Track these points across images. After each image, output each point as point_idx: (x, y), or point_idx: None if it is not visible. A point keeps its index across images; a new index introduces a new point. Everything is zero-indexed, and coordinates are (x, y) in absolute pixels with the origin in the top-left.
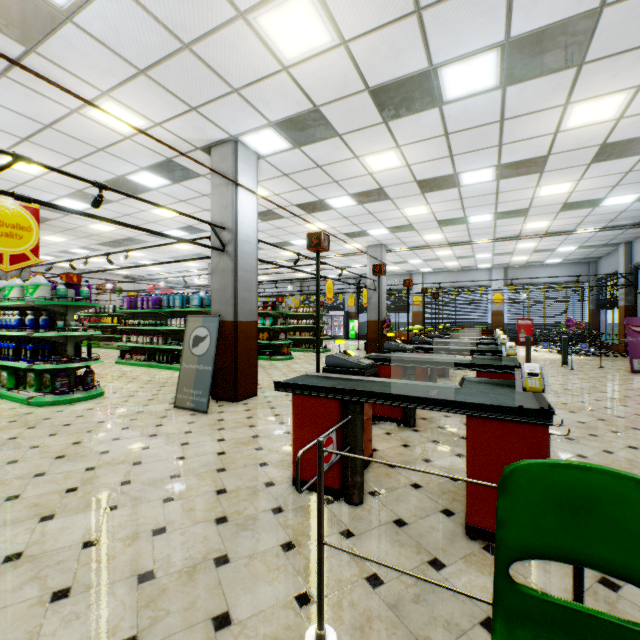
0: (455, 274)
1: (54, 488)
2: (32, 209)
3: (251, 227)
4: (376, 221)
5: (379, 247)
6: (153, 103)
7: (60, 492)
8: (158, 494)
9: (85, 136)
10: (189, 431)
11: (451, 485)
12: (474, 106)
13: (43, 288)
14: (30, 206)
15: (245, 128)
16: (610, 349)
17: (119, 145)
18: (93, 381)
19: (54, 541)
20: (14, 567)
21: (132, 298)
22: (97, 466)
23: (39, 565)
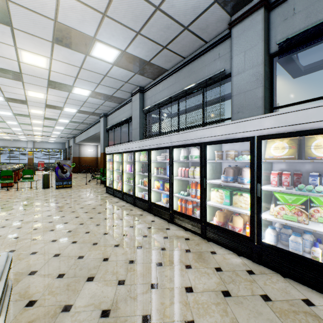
0: (10, 141)
1: None
2: None
3: None
4: None
5: None
6: None
7: None
8: None
9: None
10: None
11: None
12: (8, 115)
13: None
14: None
15: None
16: None
17: None
18: None
19: None
20: None
21: None
22: None
23: None
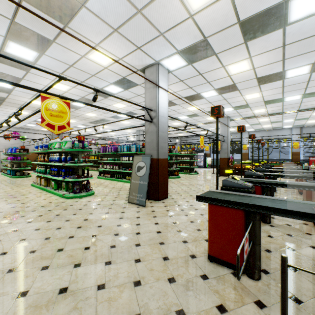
0: (268, 132)
1: (78, 246)
2: (67, 103)
3: (165, 109)
4: (227, 103)
5: (226, 118)
6: (119, 47)
7: (81, 249)
8: (131, 256)
9: (87, 69)
10: (138, 217)
11: None
12: (308, 24)
13: (69, 143)
14: (66, 101)
15: (164, 56)
16: None
17: (101, 72)
18: (89, 187)
19: (82, 282)
20: (64, 298)
21: (104, 147)
22: (97, 234)
23: (76, 298)
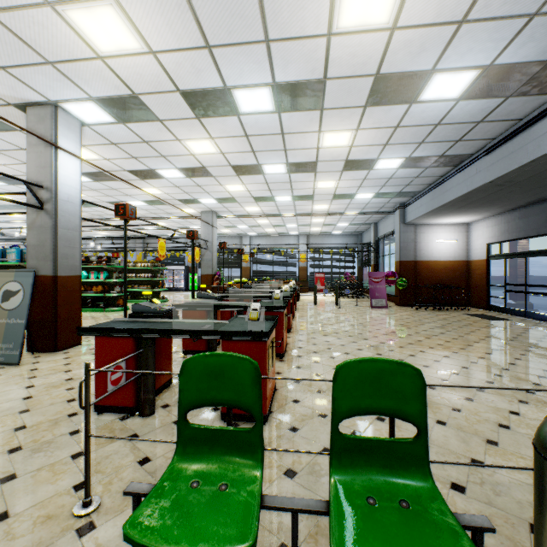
0: (274, 238)
1: None
2: None
3: (74, 188)
4: (205, 192)
5: (211, 213)
6: None
7: None
8: None
9: None
10: None
11: None
12: (262, 120)
13: None
14: None
15: (65, 96)
16: (368, 293)
17: None
18: None
19: None
20: None
21: None
22: None
23: None
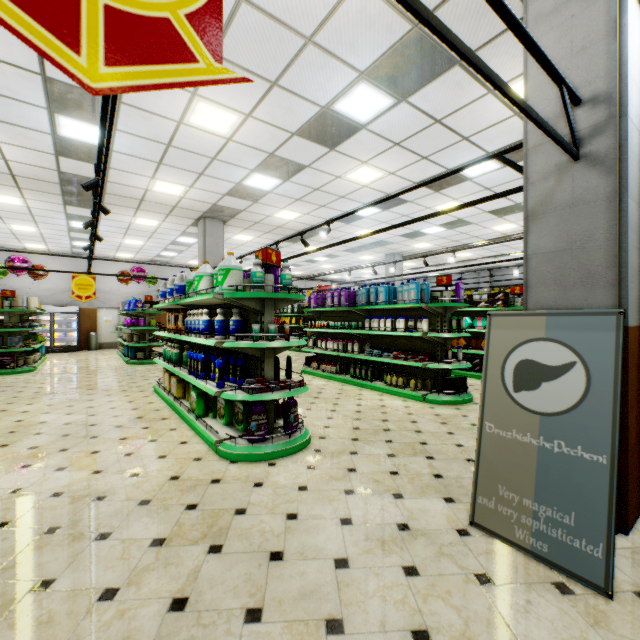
0: None
1: None
2: None
3: (637, 93)
4: None
5: None
6: None
7: None
8: None
9: (290, 6)
10: None
11: None
12: None
13: (234, 274)
14: None
15: None
16: None
17: (339, 13)
18: (296, 419)
19: None
20: None
21: (319, 294)
22: None
23: None
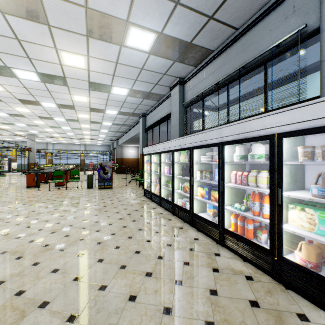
0: (67, 145)
1: None
2: None
3: None
4: (34, 129)
5: (33, 135)
6: None
7: None
8: None
9: None
10: None
11: (54, 185)
12: (62, 121)
13: None
14: None
15: None
16: None
17: None
18: None
19: None
20: None
21: None
22: None
23: None
